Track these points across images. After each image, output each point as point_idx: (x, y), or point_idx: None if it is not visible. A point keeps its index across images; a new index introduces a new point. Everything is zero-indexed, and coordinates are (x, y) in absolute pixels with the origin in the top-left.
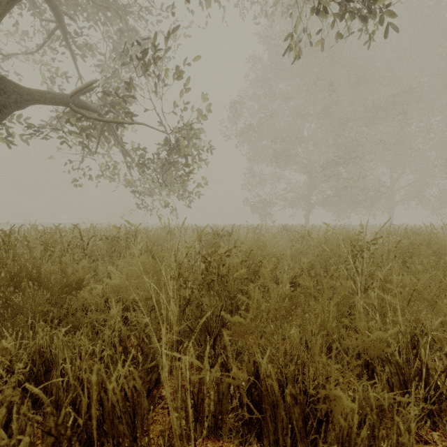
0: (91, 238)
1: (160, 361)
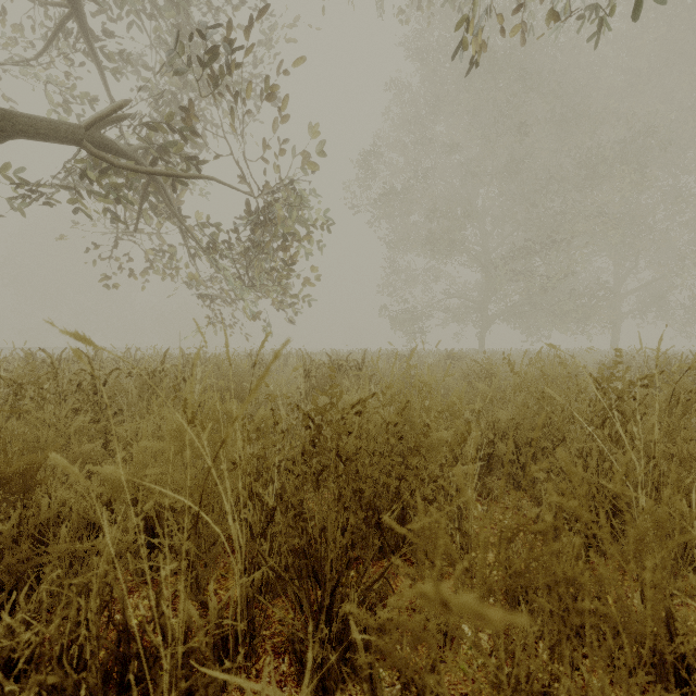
0: (110, 373)
1: (189, 690)
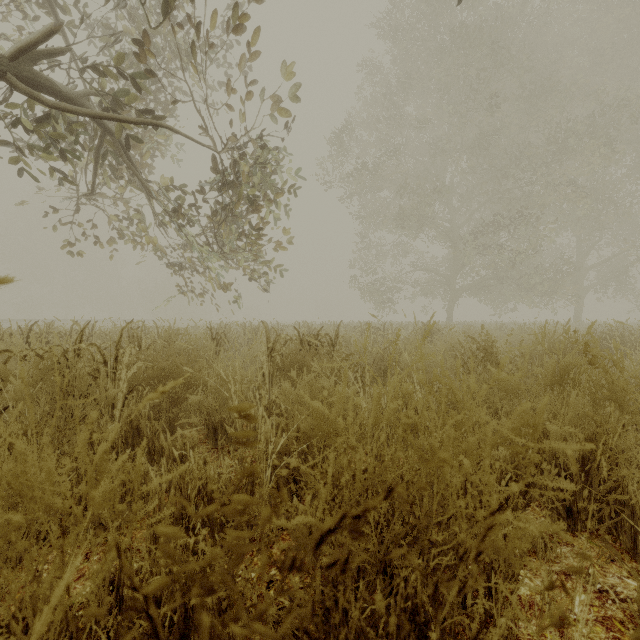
0: None
1: None
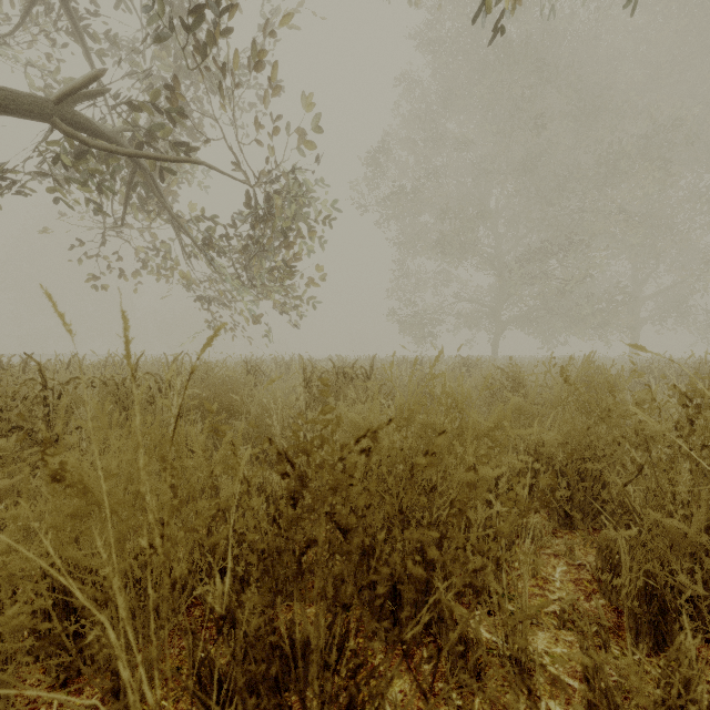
0: (67, 383)
1: None
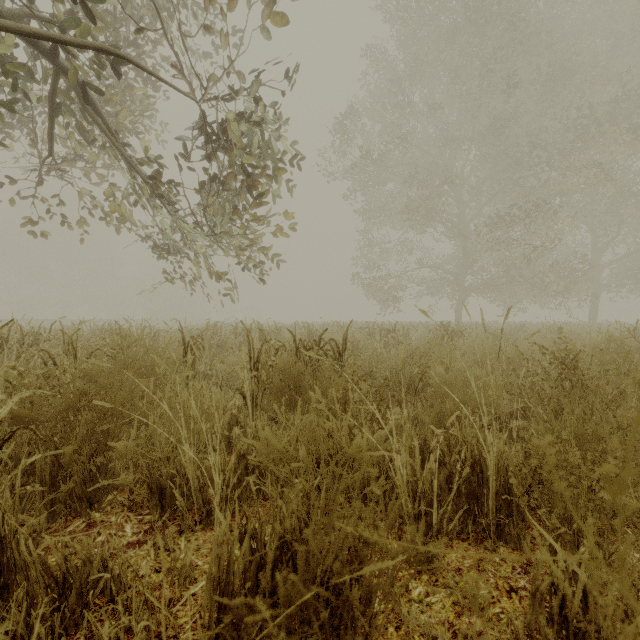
0: None
1: None
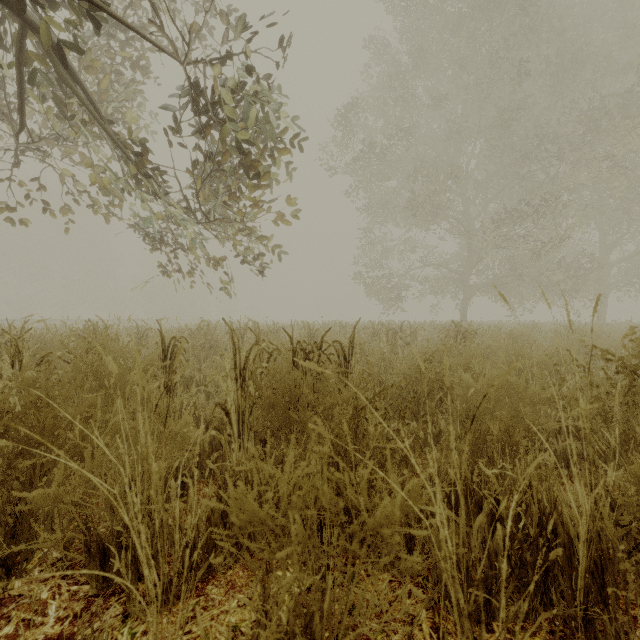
0: None
1: None
